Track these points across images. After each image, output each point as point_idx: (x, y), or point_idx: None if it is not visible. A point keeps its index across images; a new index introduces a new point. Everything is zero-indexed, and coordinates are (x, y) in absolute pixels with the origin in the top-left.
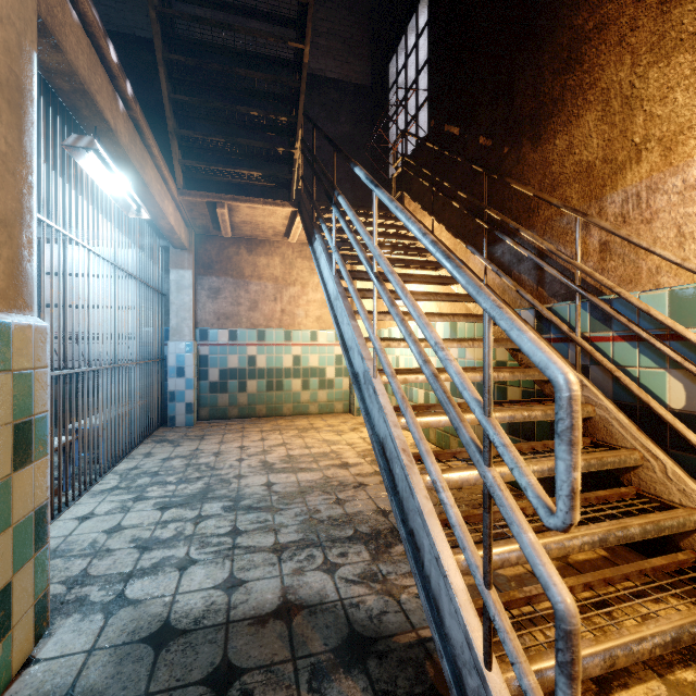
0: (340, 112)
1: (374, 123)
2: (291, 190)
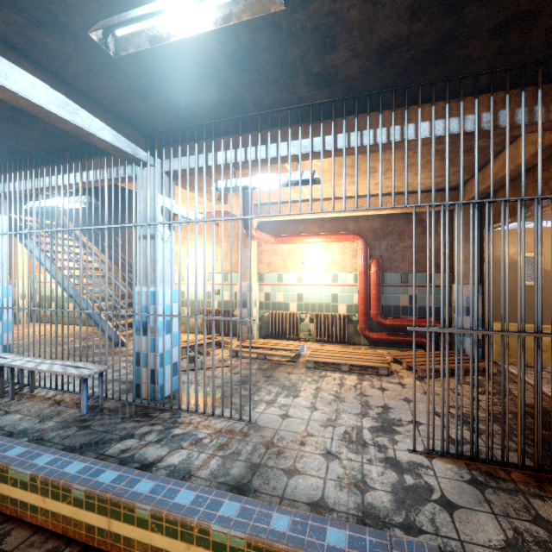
0: None
1: None
2: None
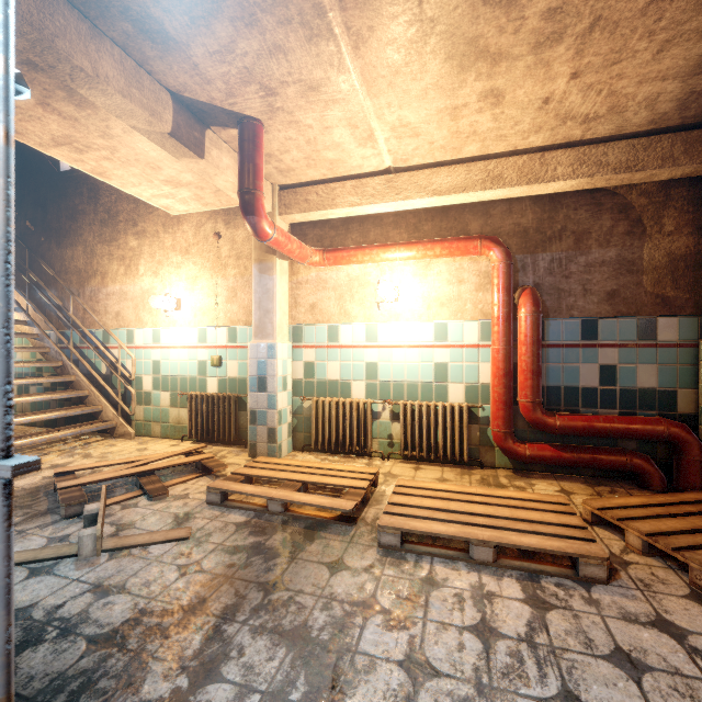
0: None
1: None
2: None
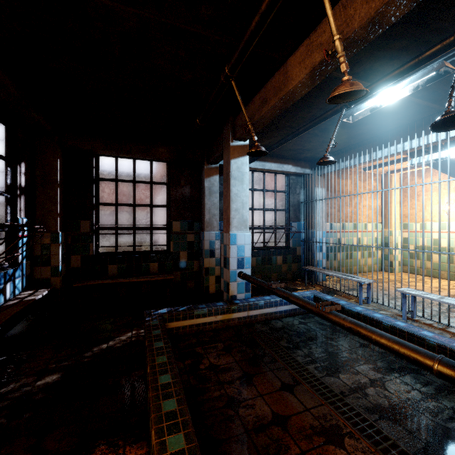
0: None
1: None
2: None
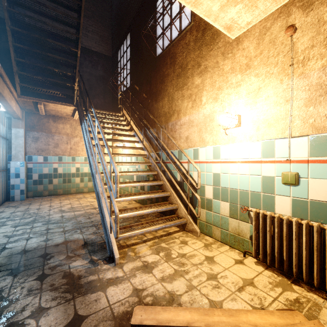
0: (98, 65)
1: (113, 72)
2: (74, 100)
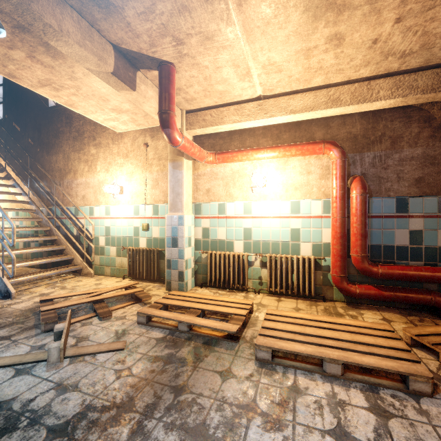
0: None
1: None
2: None
